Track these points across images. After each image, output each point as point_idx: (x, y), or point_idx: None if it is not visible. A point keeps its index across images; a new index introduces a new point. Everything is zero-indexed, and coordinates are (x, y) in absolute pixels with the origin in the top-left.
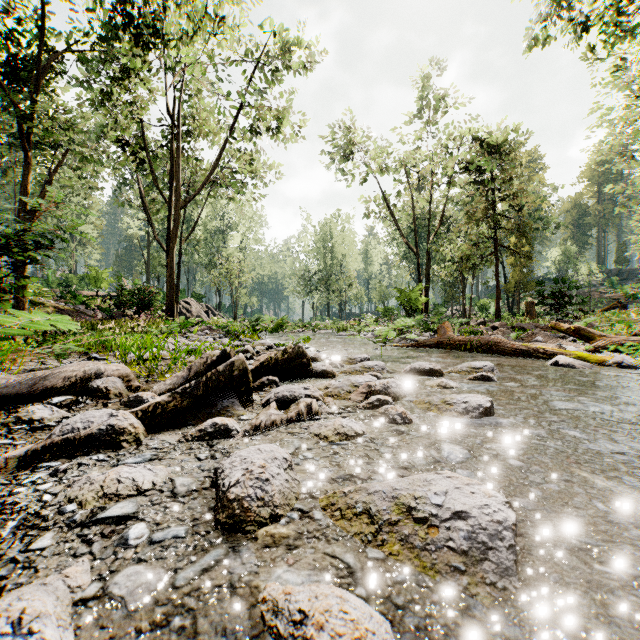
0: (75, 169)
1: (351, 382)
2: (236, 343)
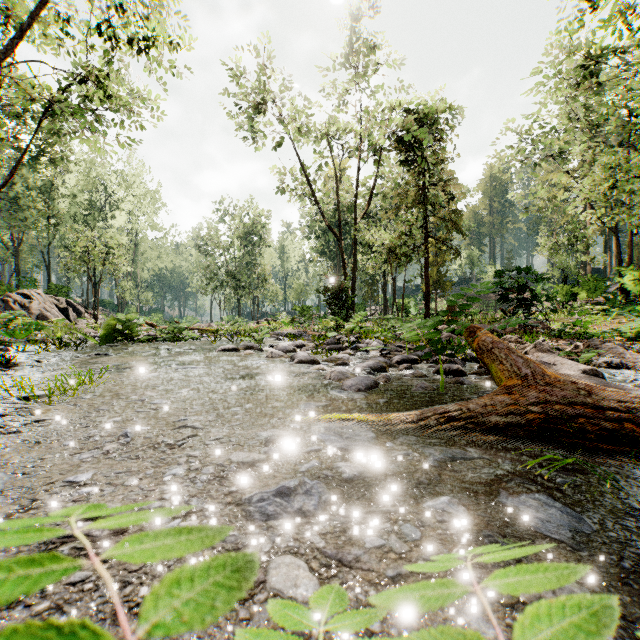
0: None
1: None
2: None
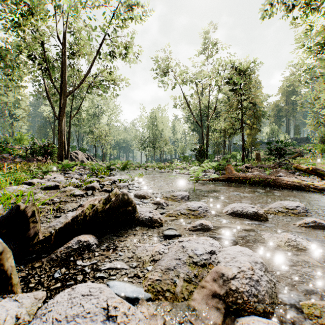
0: (8, 76)
1: (188, 255)
2: (90, 179)
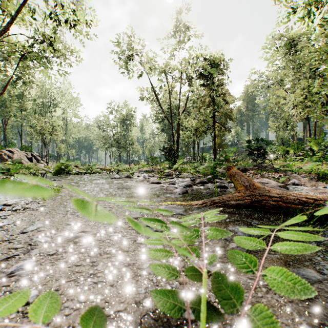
0: None
1: None
2: None
